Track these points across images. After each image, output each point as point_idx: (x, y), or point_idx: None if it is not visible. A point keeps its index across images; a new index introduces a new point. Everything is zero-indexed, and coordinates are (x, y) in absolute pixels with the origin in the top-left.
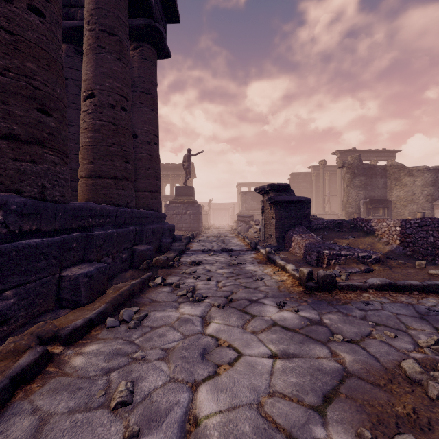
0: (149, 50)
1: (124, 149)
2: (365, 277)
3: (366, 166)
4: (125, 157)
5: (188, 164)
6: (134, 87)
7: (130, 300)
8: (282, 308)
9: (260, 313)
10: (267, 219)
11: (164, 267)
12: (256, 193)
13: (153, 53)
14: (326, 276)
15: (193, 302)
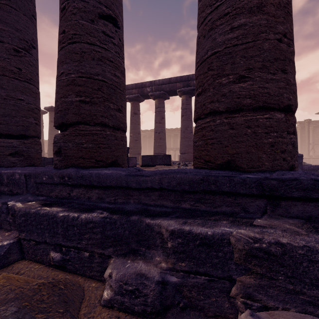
0: None
1: None
2: None
3: None
4: None
5: None
6: None
7: None
8: None
9: None
10: None
11: None
12: None
13: None
14: None
15: None
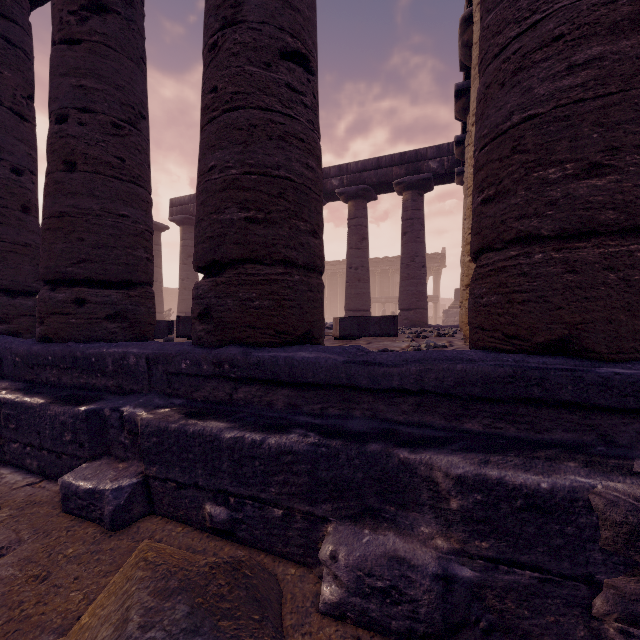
0: None
1: None
2: None
3: None
4: None
5: None
6: None
7: None
8: None
9: None
10: None
11: None
12: None
13: None
14: None
15: None
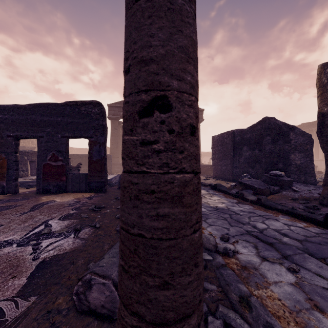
0: None
1: None
2: None
3: None
4: None
5: None
6: None
7: None
8: None
9: None
10: None
11: None
12: None
13: None
14: None
15: None
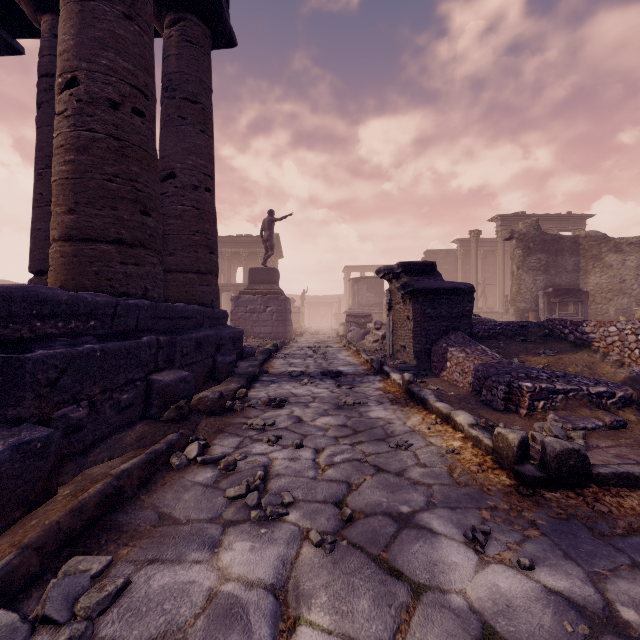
0: (196, 27)
1: (139, 189)
2: (621, 441)
3: (548, 237)
4: (142, 203)
5: (270, 234)
6: (171, 90)
7: (105, 520)
8: (484, 550)
9: (433, 573)
10: (397, 321)
11: (215, 414)
12: (375, 281)
13: (204, 34)
14: (566, 454)
15: (259, 525)
